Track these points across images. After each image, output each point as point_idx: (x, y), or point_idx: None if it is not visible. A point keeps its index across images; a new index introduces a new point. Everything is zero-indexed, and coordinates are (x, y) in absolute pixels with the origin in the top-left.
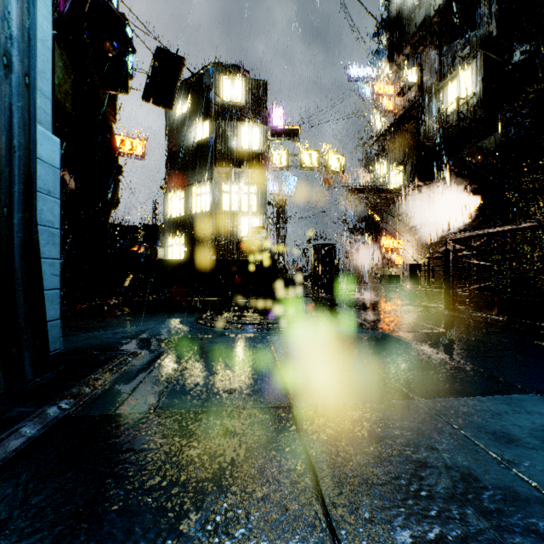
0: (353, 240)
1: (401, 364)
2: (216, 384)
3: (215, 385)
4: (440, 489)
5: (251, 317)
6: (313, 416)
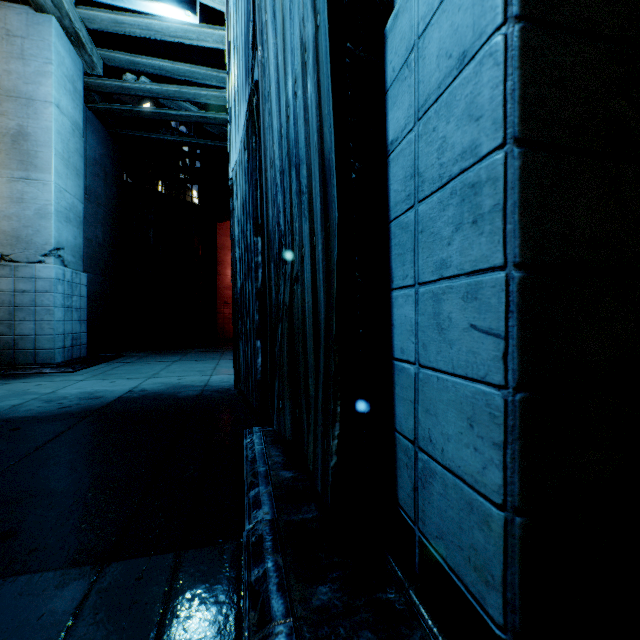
0: None
1: None
2: None
3: None
4: None
5: None
6: None
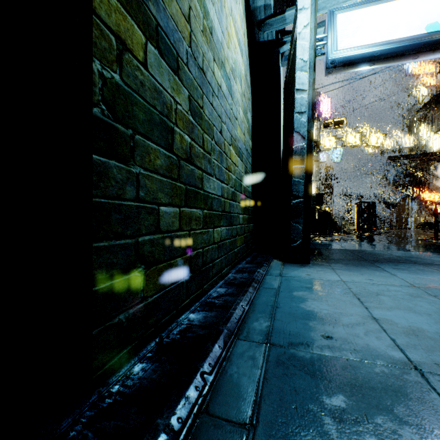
0: (398, 192)
1: (382, 248)
2: (326, 247)
3: (325, 247)
4: (373, 253)
5: (325, 238)
6: (351, 250)
